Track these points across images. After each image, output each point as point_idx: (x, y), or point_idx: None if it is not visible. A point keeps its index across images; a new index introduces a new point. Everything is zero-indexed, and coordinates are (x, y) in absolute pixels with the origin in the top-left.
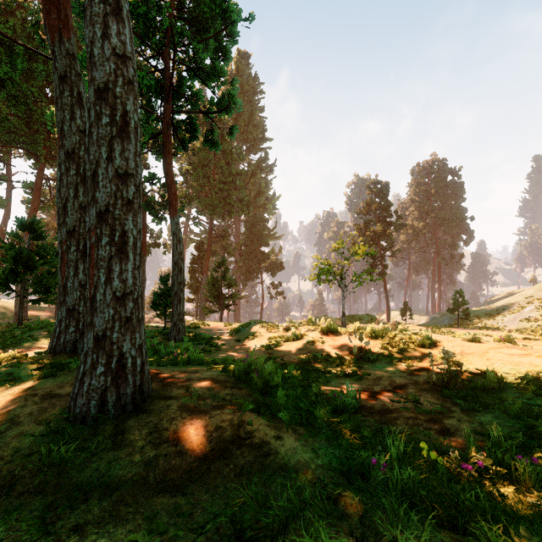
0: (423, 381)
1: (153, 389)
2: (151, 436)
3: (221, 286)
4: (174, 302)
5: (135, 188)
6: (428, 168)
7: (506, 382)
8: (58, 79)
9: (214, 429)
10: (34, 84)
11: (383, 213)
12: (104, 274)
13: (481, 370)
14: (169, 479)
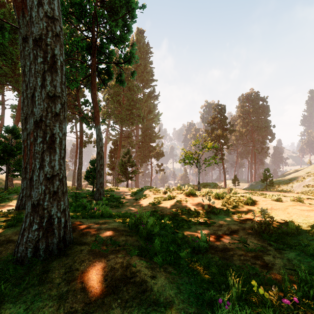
0: (248, 227)
1: (75, 237)
2: (66, 275)
3: (127, 166)
4: (97, 176)
5: (61, 105)
6: (248, 97)
7: (301, 229)
8: (21, 39)
9: (109, 270)
10: (16, 47)
11: (222, 123)
12: (39, 163)
13: (284, 220)
14: (74, 311)
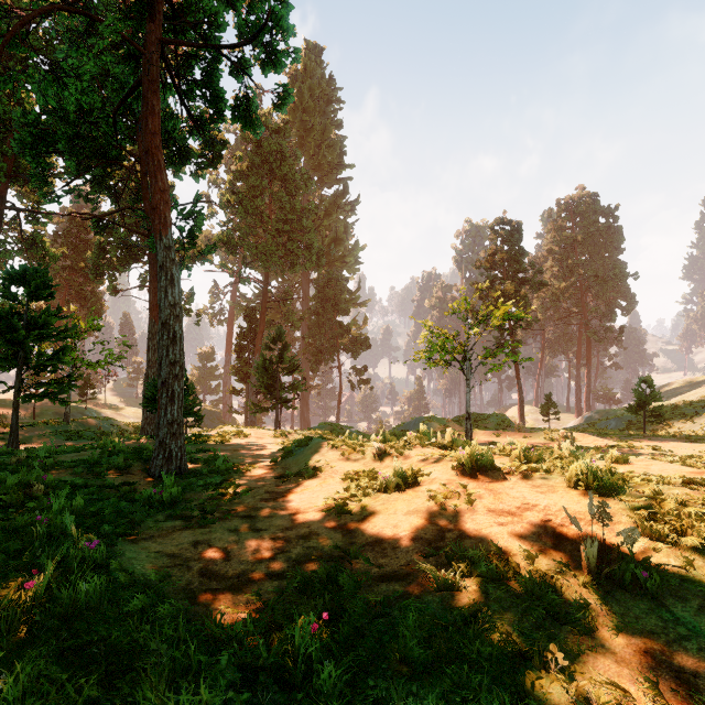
0: None
1: None
2: None
3: (277, 371)
4: (160, 401)
5: None
6: (572, 207)
7: None
8: None
9: None
10: None
11: (513, 267)
12: None
13: None
14: None
